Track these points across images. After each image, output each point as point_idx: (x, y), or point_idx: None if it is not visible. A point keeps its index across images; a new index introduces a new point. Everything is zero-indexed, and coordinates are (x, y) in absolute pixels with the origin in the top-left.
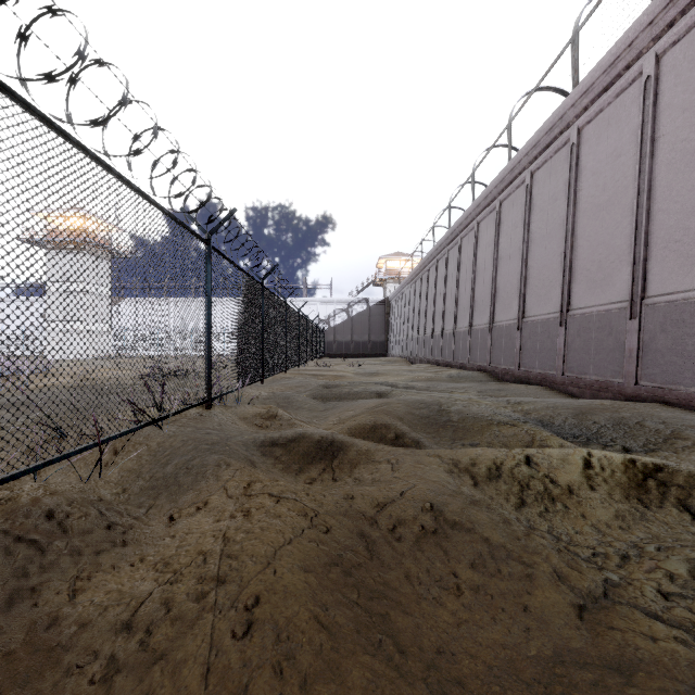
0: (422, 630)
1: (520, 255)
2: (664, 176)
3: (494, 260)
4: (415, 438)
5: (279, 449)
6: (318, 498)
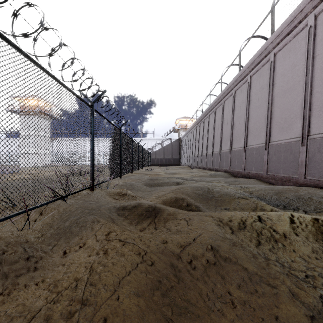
0: None
1: (245, 116)
2: (319, 75)
3: (232, 118)
4: (197, 205)
5: (127, 211)
6: (147, 243)
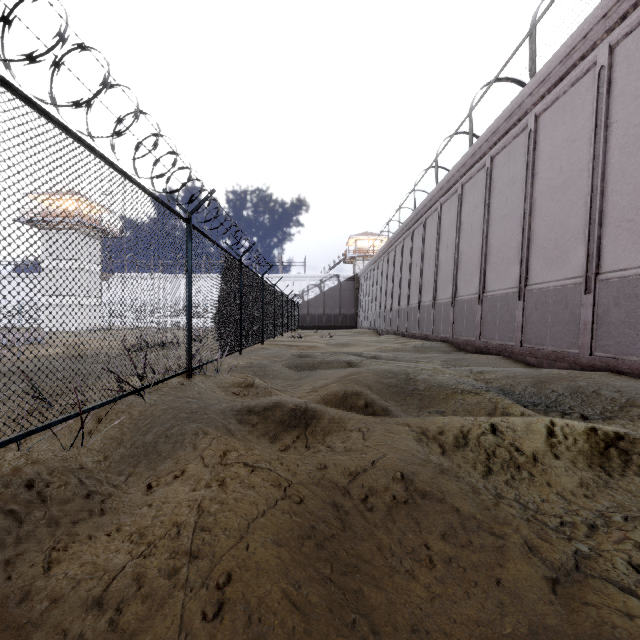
0: (396, 606)
1: (481, 234)
2: (617, 159)
3: (456, 238)
4: (384, 406)
5: (255, 417)
6: (292, 468)
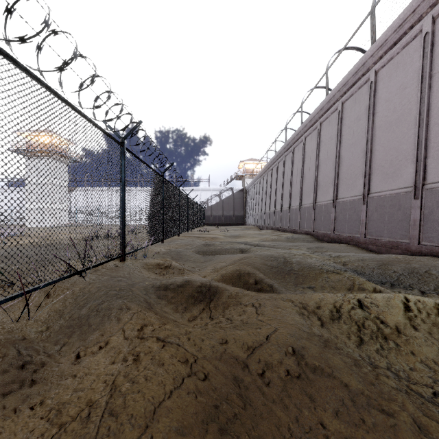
0: None
1: (334, 158)
2: (438, 100)
3: (316, 161)
4: (269, 283)
5: (170, 292)
6: (197, 343)
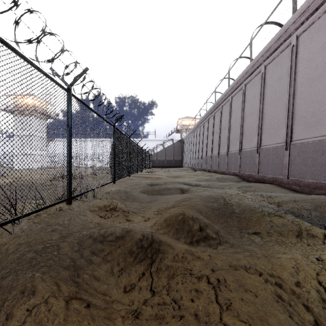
0: None
1: (258, 112)
2: None
3: (242, 116)
4: (214, 229)
5: (107, 246)
6: None
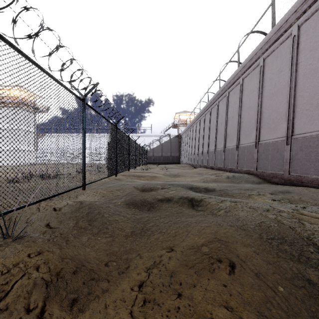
0: None
1: (286, 90)
2: None
3: (259, 99)
4: None
5: None
6: None
